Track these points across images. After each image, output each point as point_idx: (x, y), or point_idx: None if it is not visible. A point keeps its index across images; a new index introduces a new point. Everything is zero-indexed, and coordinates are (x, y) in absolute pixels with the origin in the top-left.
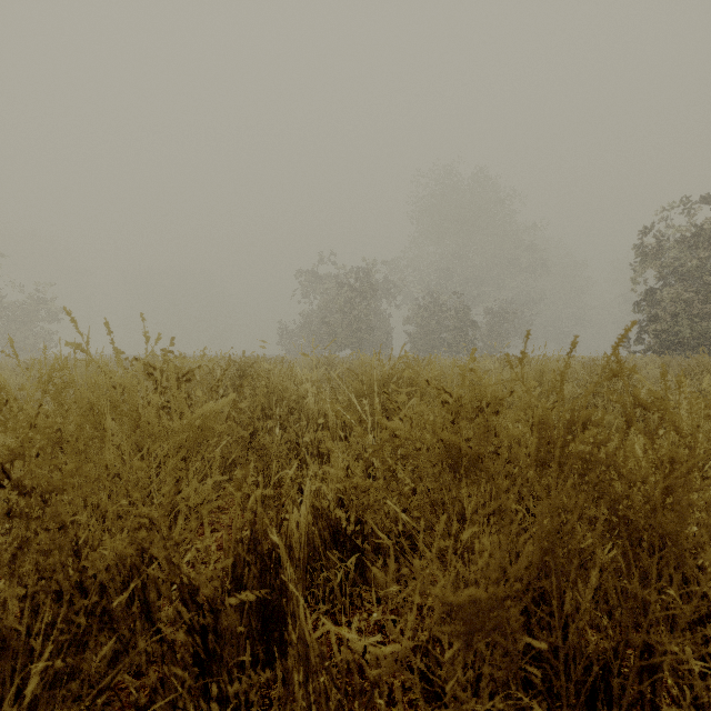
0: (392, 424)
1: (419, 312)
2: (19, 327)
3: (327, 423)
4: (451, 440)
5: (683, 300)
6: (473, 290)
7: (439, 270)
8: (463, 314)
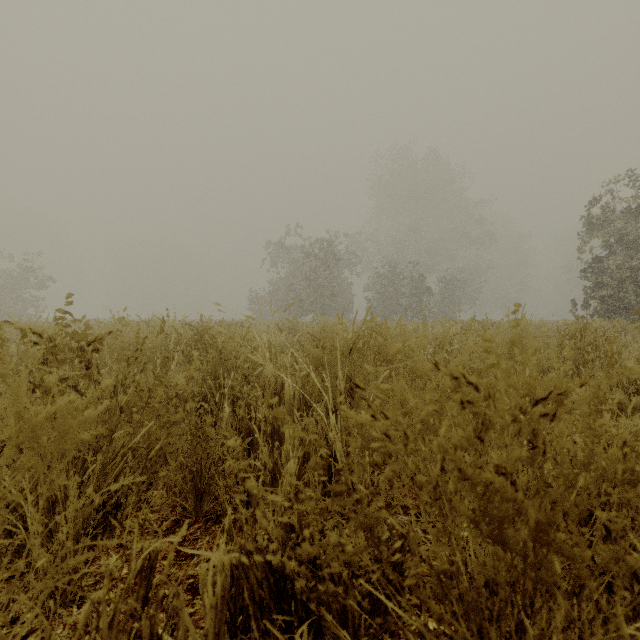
0: (363, 419)
1: (378, 280)
2: (9, 293)
3: (284, 394)
4: (489, 484)
5: (629, 267)
6: (427, 260)
7: (396, 242)
8: (419, 282)
